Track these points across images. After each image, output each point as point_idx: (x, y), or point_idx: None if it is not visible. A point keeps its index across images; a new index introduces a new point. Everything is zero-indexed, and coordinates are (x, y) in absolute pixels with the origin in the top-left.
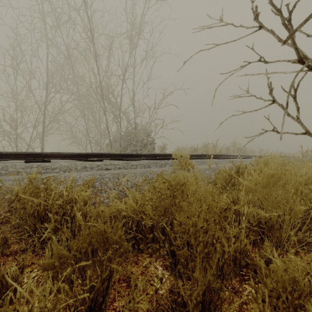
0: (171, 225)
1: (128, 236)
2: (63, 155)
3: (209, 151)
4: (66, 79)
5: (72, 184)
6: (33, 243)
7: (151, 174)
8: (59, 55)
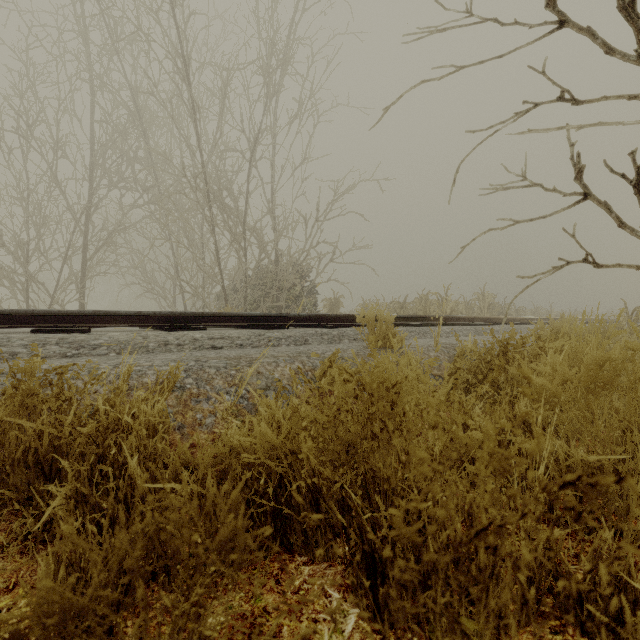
0: (364, 487)
1: (255, 532)
2: (119, 318)
3: (431, 310)
4: (132, 160)
5: (131, 381)
6: (25, 530)
7: (312, 358)
8: (118, 109)
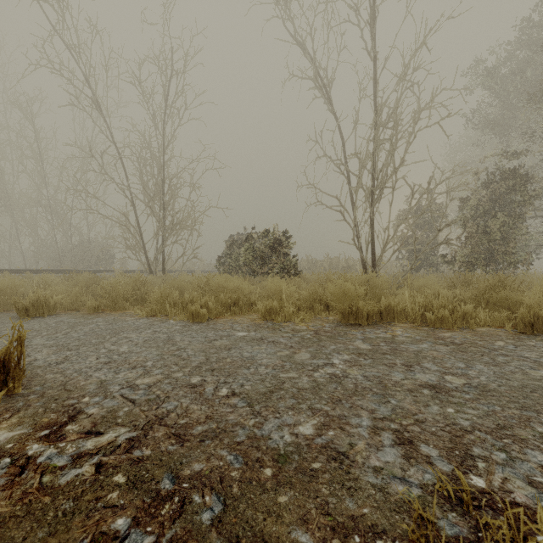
0: None
1: None
2: (50, 271)
3: (167, 267)
4: None
5: None
6: None
7: None
8: None
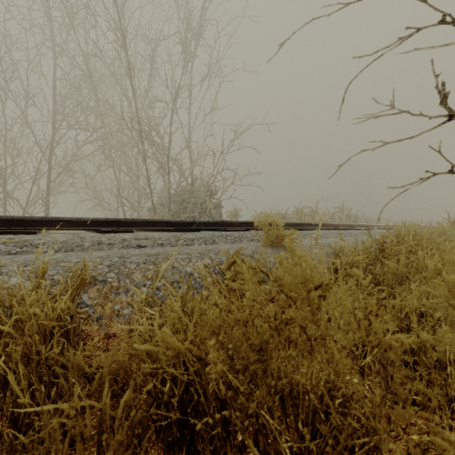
0: (280, 402)
1: None
2: (64, 222)
3: (306, 219)
4: (85, 108)
5: (56, 276)
6: None
7: (218, 255)
8: (74, 70)
